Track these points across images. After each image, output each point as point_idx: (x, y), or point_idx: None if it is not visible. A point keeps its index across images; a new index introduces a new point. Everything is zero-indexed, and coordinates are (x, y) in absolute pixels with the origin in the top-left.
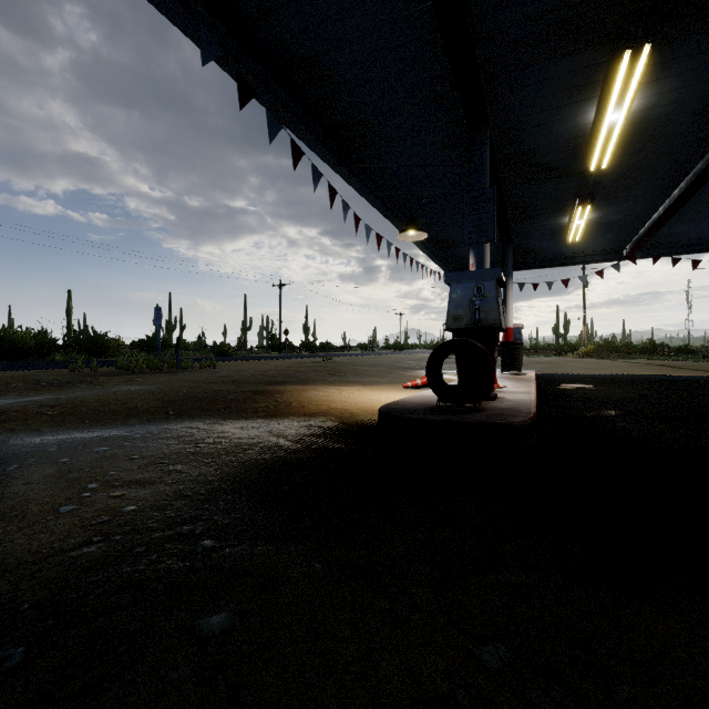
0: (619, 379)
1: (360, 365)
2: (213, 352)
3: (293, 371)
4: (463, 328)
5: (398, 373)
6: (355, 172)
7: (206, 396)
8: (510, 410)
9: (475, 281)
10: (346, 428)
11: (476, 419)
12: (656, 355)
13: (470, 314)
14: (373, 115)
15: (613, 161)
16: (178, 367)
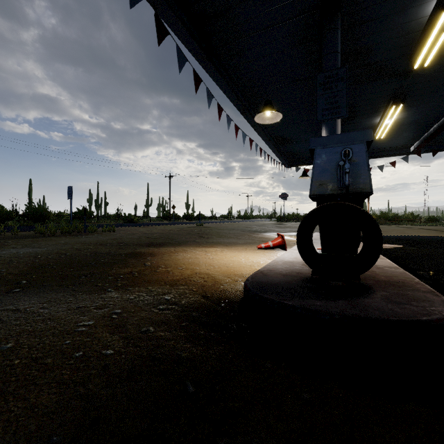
0: (412, 239)
1: (222, 229)
2: (123, 220)
3: (172, 234)
4: (329, 194)
5: (250, 235)
6: (218, 68)
7: (83, 258)
8: (402, 287)
9: (342, 145)
10: (207, 304)
11: (387, 310)
12: (416, 222)
13: (336, 179)
14: (235, 3)
15: (432, 61)
16: (85, 231)
